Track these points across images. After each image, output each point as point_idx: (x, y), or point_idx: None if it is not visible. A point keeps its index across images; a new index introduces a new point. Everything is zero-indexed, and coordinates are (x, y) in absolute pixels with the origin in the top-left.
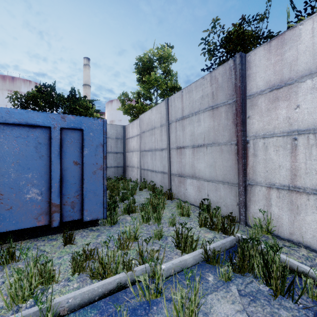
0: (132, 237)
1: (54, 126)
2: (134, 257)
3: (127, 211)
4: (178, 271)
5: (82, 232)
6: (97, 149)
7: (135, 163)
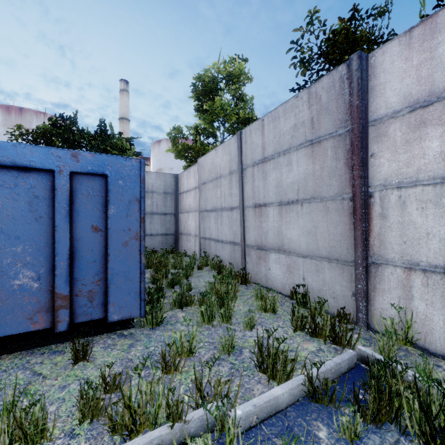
0: (185, 350)
1: (60, 168)
2: (188, 388)
3: (178, 304)
4: (263, 418)
5: (107, 338)
6: (130, 206)
7: (192, 229)
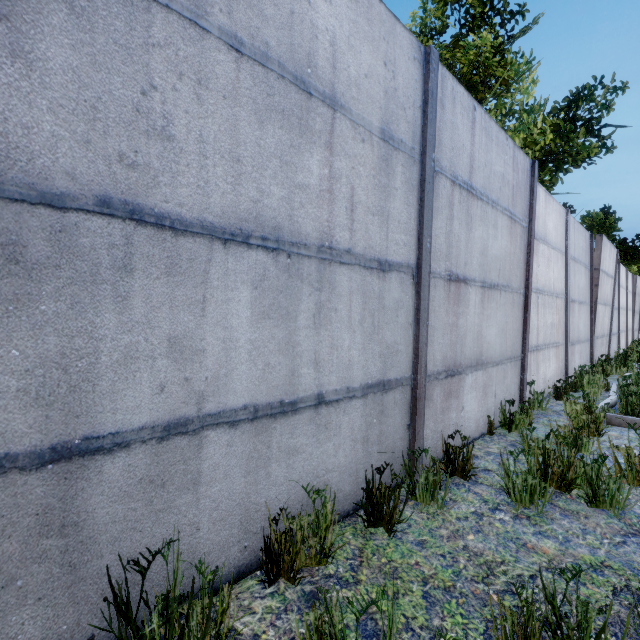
0: None
1: None
2: None
3: None
4: None
5: None
6: None
7: None
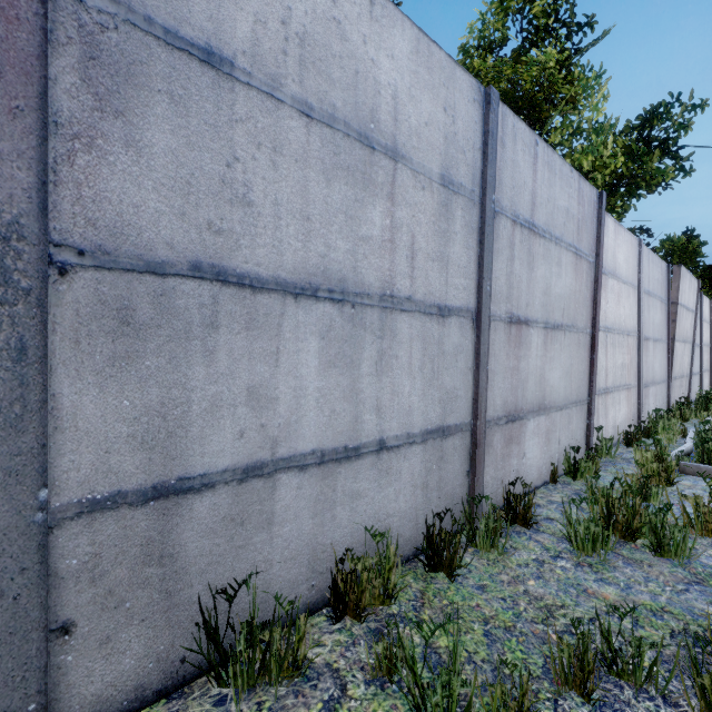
0: None
1: None
2: None
3: None
4: None
5: None
6: None
7: None
